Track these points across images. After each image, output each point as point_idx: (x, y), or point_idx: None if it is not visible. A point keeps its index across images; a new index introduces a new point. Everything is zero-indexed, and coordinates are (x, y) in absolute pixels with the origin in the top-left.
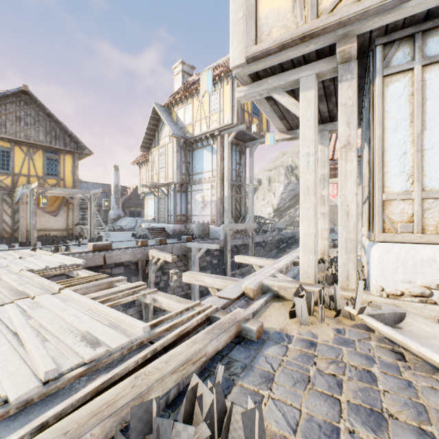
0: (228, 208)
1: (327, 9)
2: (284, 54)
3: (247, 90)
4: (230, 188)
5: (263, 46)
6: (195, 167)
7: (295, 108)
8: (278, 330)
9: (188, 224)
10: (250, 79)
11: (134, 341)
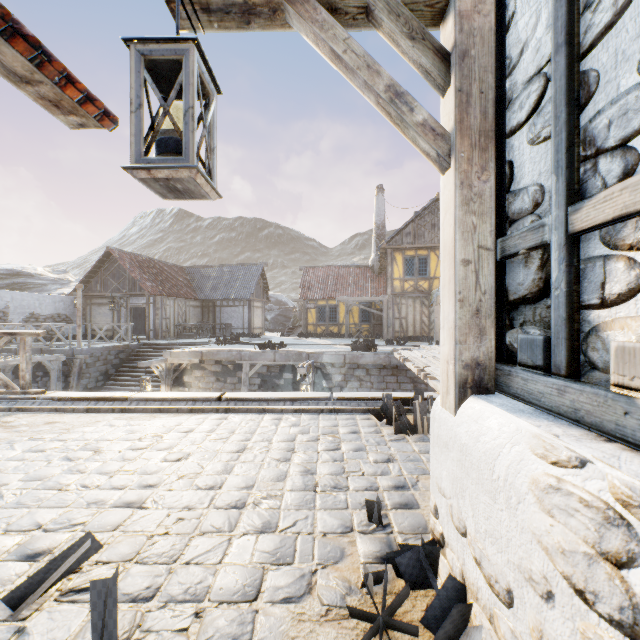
0: None
1: None
2: None
3: None
4: None
5: None
6: None
7: None
8: None
9: None
10: None
11: None
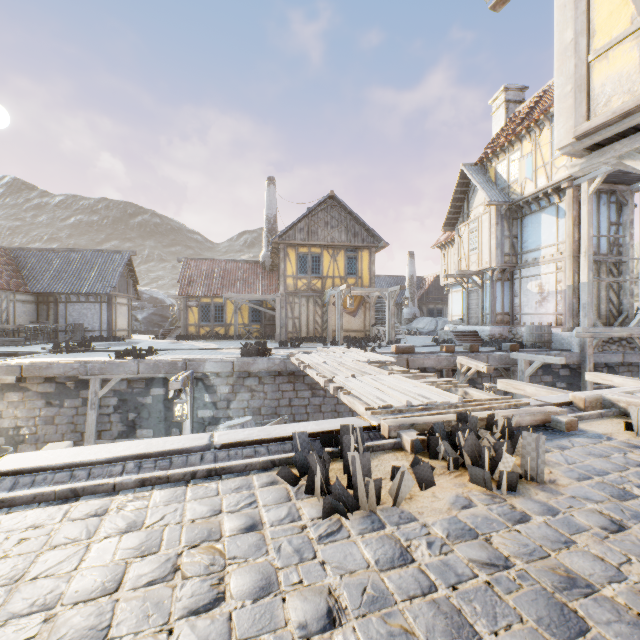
0: (587, 302)
1: None
2: (630, 121)
3: (584, 163)
4: (591, 270)
5: (596, 121)
6: (525, 241)
7: None
8: (600, 433)
9: (515, 327)
10: (585, 152)
11: (452, 404)
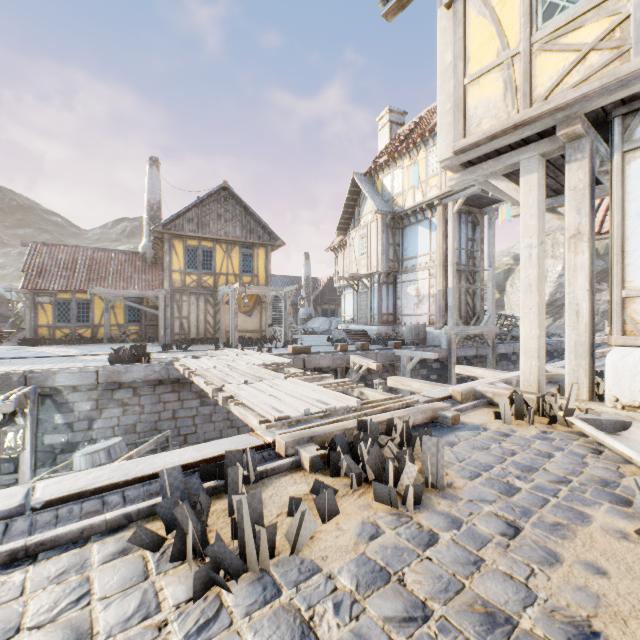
0: (452, 305)
1: (541, 97)
2: (496, 144)
3: (459, 178)
4: (455, 277)
5: (471, 139)
6: (406, 249)
7: (515, 194)
8: (477, 424)
9: (397, 326)
10: (461, 168)
11: (350, 408)
